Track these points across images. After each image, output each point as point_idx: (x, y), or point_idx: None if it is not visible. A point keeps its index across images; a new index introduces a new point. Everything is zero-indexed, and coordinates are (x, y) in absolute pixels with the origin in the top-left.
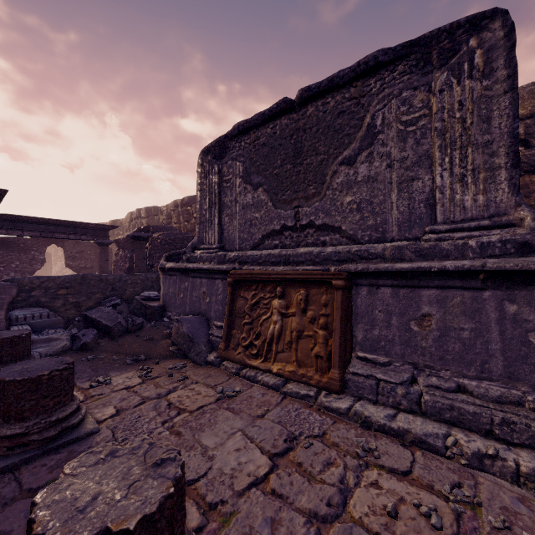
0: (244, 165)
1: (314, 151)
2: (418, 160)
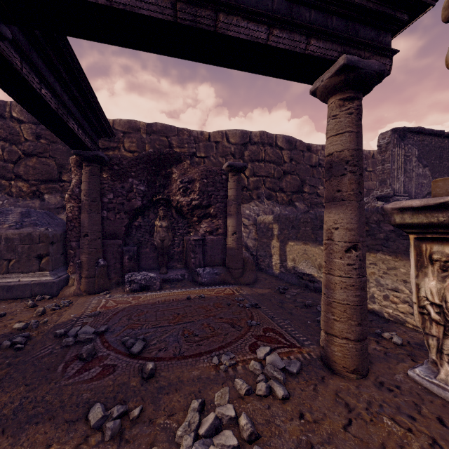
0: (419, 152)
1: (447, 160)
2: None
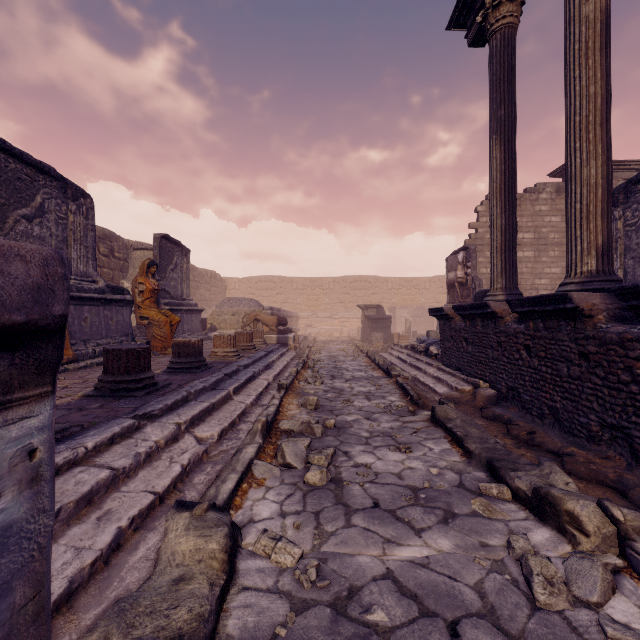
0: None
1: None
2: (63, 240)
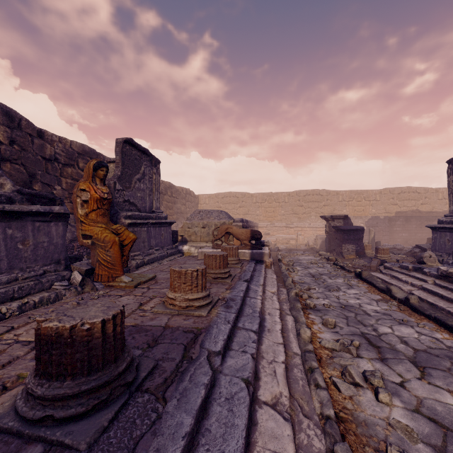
0: None
1: None
2: None
